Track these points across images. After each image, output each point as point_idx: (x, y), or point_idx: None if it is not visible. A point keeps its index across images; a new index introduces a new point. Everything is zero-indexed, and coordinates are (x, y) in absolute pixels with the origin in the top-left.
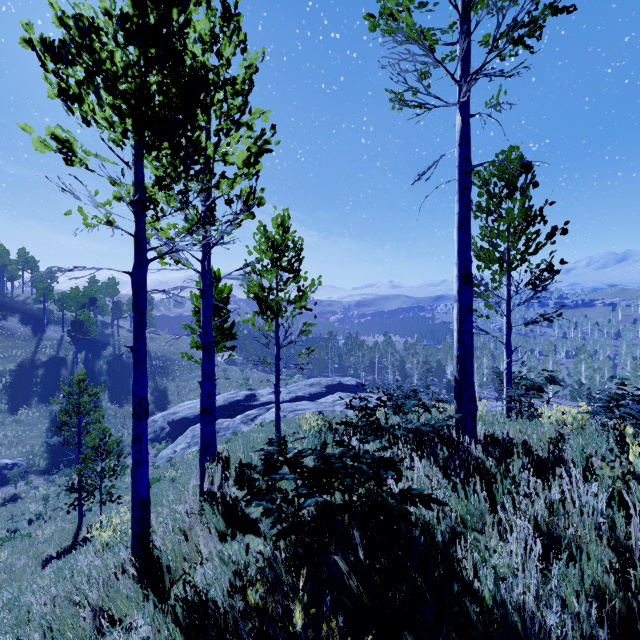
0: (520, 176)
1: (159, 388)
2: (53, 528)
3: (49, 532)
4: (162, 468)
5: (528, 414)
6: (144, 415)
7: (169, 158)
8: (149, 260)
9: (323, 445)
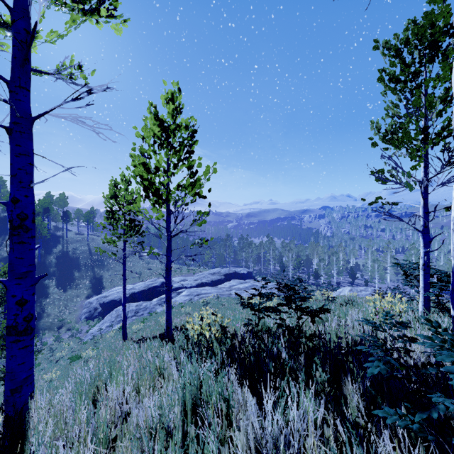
0: (448, 32)
1: (96, 277)
2: None
3: None
4: (88, 344)
5: (442, 309)
6: None
7: None
8: None
9: None
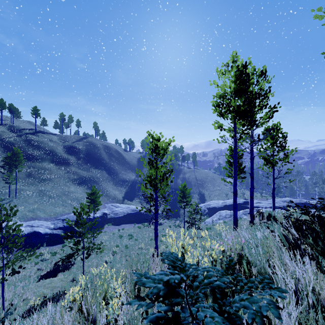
0: None
1: (201, 193)
2: (176, 235)
3: (175, 236)
4: (208, 225)
5: None
6: (236, 195)
7: (247, 125)
8: (238, 152)
9: (304, 206)
